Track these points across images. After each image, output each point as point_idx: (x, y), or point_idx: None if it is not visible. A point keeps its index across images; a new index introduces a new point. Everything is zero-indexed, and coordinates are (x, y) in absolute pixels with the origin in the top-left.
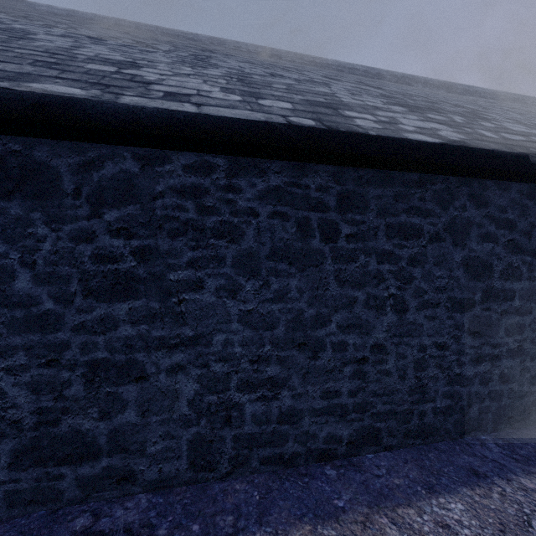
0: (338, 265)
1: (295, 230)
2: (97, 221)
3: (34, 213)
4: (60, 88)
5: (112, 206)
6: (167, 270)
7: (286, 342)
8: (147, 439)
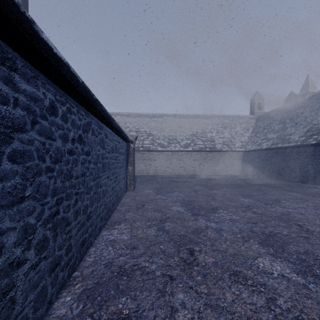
0: (303, 159)
1: (298, 155)
2: (281, 156)
3: (278, 155)
4: (279, 145)
5: (282, 154)
6: (286, 160)
7: (297, 168)
8: (285, 175)
